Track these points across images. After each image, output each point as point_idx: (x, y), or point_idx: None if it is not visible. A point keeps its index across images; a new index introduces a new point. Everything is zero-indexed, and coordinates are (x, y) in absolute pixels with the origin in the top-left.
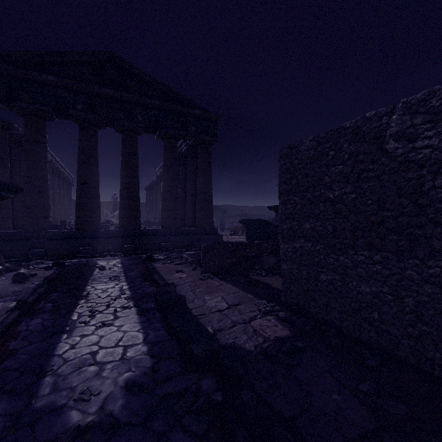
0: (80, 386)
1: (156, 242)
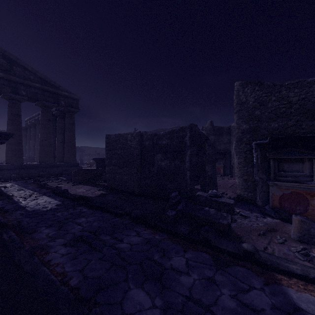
0: (41, 207)
1: (36, 172)
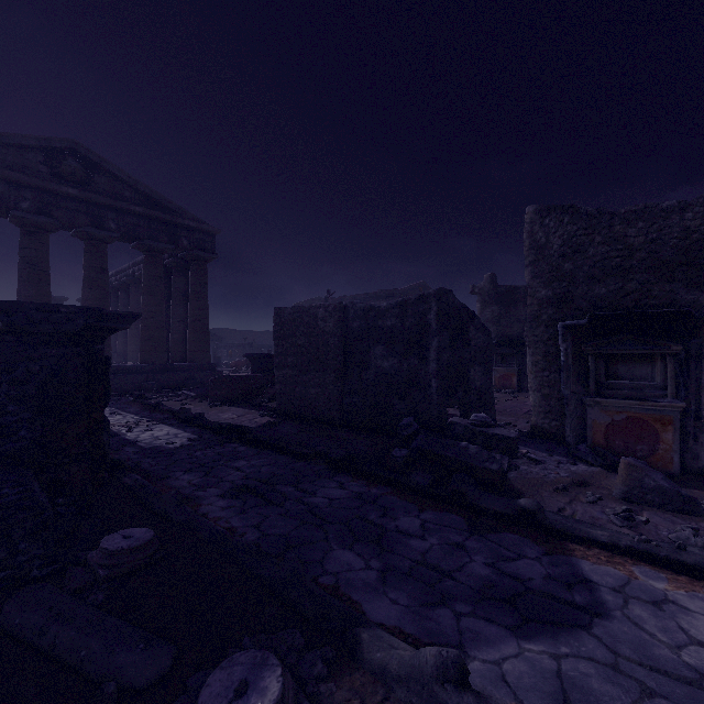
0: (163, 443)
1: (136, 382)
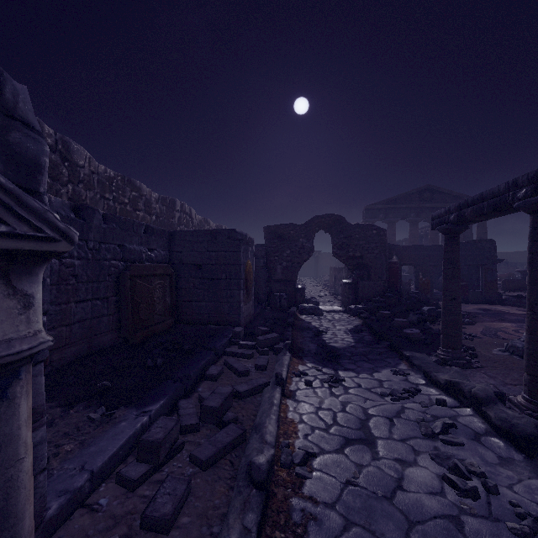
0: None
1: None
